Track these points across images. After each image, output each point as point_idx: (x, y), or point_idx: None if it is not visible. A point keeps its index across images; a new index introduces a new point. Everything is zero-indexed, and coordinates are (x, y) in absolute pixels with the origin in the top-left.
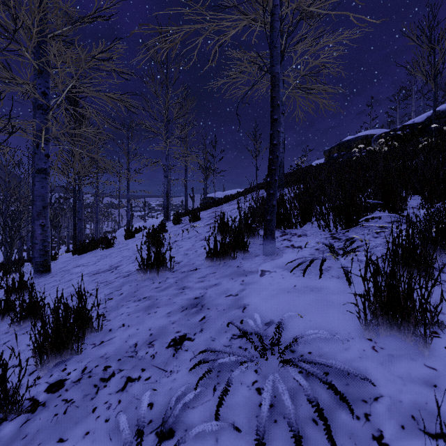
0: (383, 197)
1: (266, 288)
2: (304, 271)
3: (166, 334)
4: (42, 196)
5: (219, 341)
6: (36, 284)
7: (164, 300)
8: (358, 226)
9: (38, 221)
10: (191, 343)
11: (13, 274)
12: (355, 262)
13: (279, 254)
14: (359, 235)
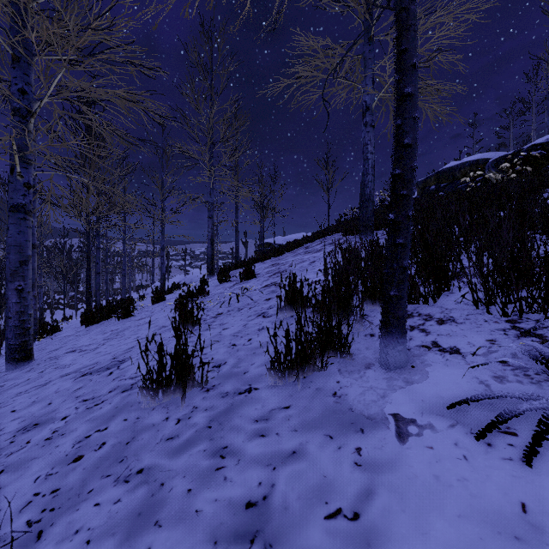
0: None
1: (434, 498)
2: (531, 451)
3: None
4: (18, 246)
5: None
6: (0, 385)
7: (175, 495)
8: None
9: (13, 284)
10: None
11: None
12: None
13: (417, 365)
14: None
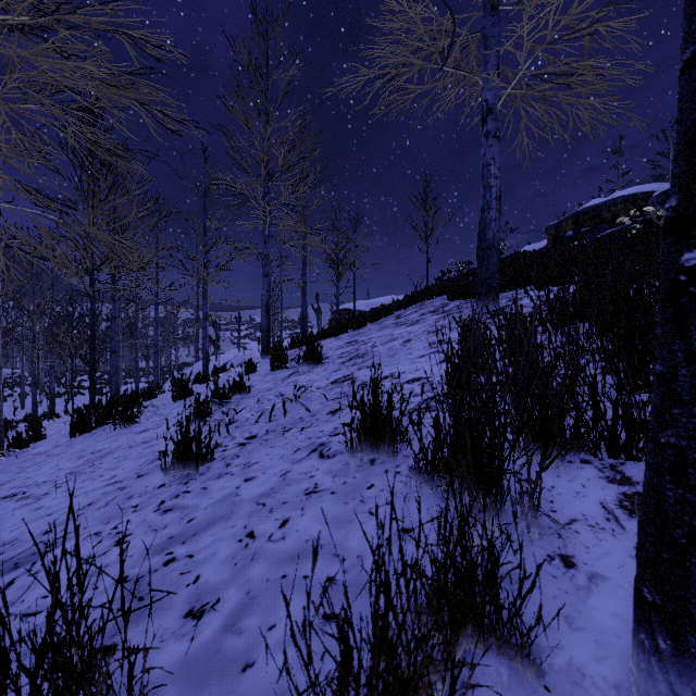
0: None
1: None
2: None
3: None
4: None
5: None
6: None
7: None
8: None
9: None
10: None
11: None
12: None
13: None
14: None
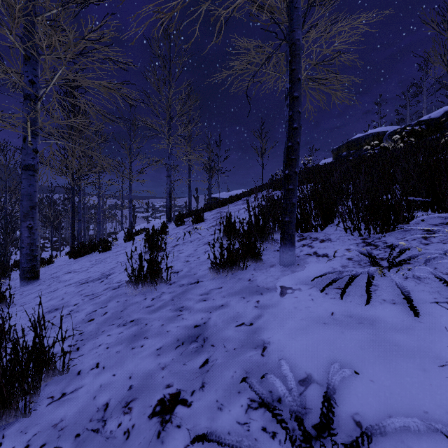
0: (426, 194)
1: (291, 315)
2: (343, 291)
3: (151, 388)
4: (29, 195)
5: (229, 412)
6: (19, 294)
7: (154, 327)
8: (396, 230)
9: (25, 223)
10: (187, 412)
11: (2, 280)
12: (410, 279)
13: (301, 264)
14: (401, 241)
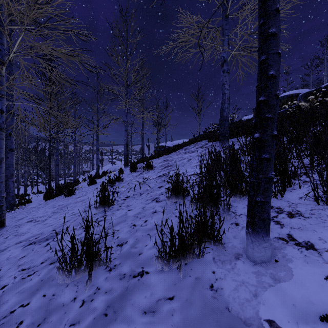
0: None
1: None
2: None
3: None
4: None
5: None
6: None
7: None
8: None
9: None
10: None
11: None
12: None
13: (280, 260)
14: None
